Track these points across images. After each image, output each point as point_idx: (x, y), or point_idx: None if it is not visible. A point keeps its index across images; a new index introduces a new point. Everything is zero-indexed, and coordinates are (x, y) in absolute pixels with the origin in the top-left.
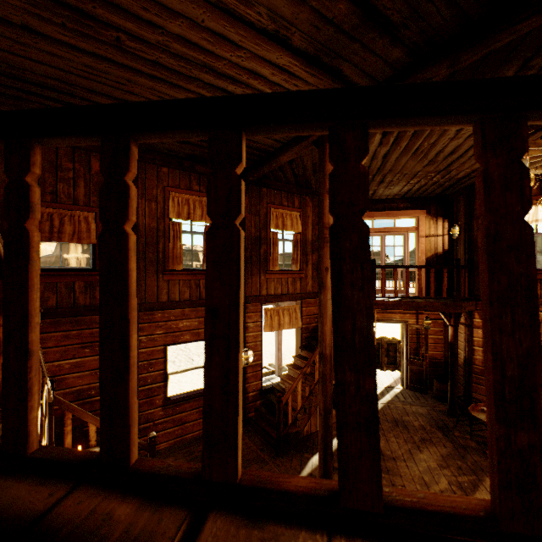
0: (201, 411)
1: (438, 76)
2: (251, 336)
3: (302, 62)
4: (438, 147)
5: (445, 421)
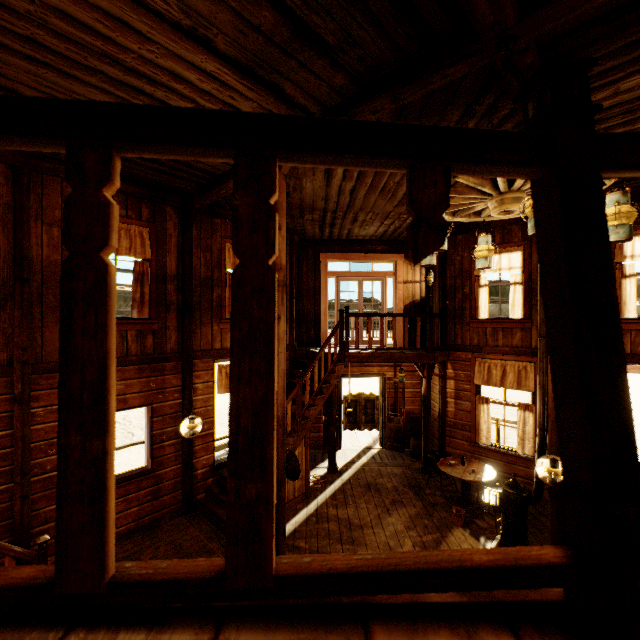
0: (129, 499)
1: (384, 110)
2: (201, 400)
3: (234, 71)
4: (404, 187)
5: (419, 479)
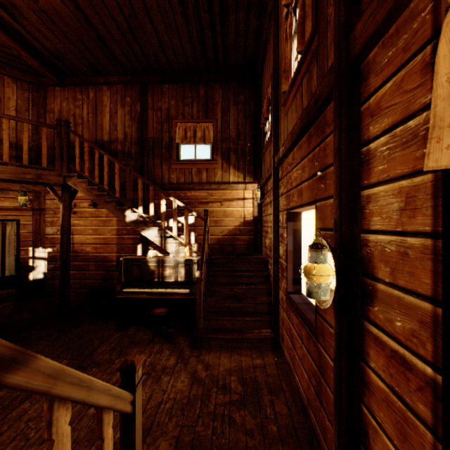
0: (303, 350)
1: None
2: (384, 201)
3: None
4: None
5: None
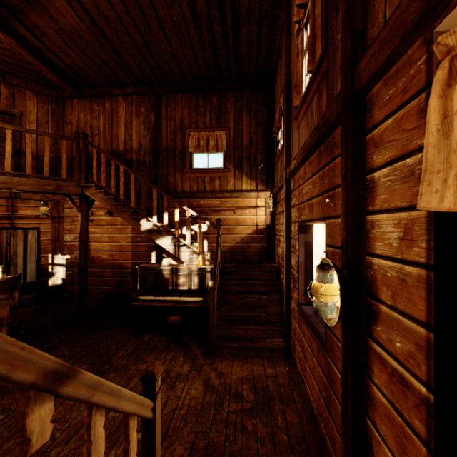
0: (314, 362)
1: None
2: (386, 228)
3: None
4: None
5: None
